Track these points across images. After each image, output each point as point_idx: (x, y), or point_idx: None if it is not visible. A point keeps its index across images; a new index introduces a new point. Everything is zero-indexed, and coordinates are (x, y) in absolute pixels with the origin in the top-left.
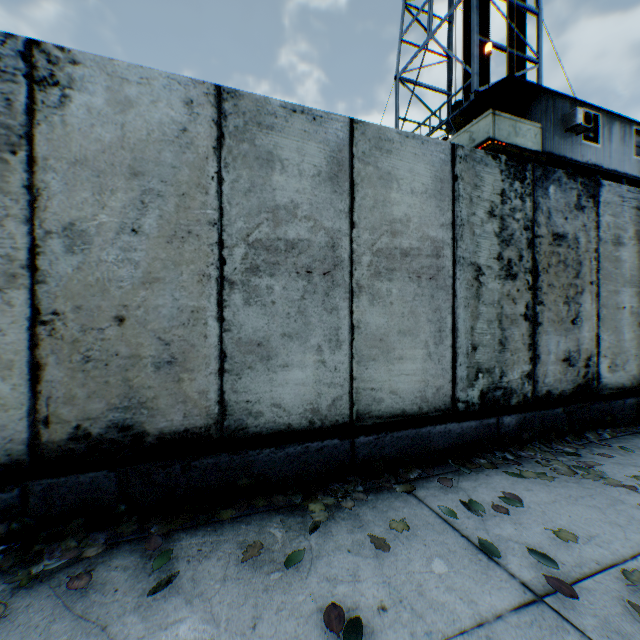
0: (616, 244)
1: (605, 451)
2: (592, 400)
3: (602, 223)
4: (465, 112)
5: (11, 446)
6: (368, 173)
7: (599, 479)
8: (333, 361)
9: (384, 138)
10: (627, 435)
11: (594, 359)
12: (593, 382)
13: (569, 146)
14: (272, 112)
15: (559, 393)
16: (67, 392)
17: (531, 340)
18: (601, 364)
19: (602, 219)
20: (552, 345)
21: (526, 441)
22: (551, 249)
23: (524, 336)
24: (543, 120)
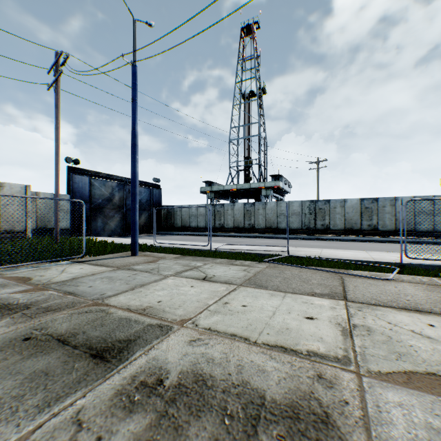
0: None
1: None
2: None
3: None
4: None
5: (393, 229)
6: (436, 201)
7: None
8: (429, 224)
9: (439, 196)
10: None
11: None
12: None
13: None
14: (420, 197)
15: None
16: (397, 226)
17: None
18: None
19: None
20: None
21: None
22: None
23: None
24: None
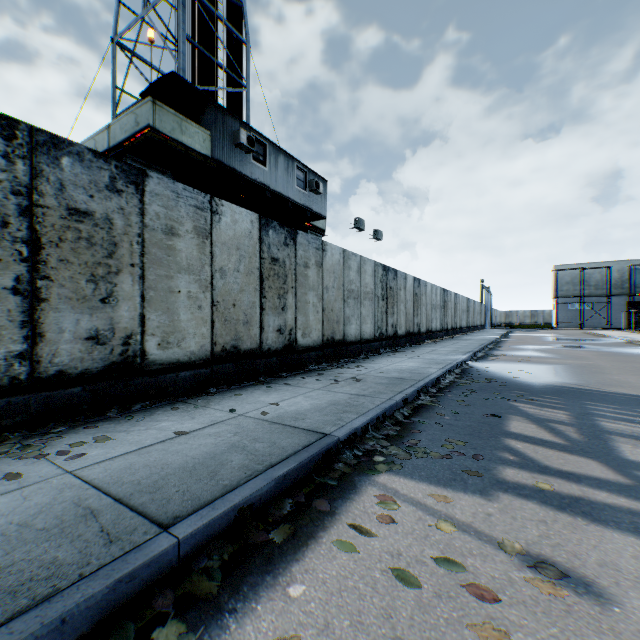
0: (171, 234)
1: (110, 423)
2: (134, 376)
3: (151, 211)
4: (144, 95)
5: None
6: None
7: (23, 455)
8: None
9: None
10: (168, 404)
11: (139, 337)
12: (138, 359)
13: (240, 161)
14: None
15: (82, 372)
16: None
17: (29, 317)
18: (150, 342)
19: (151, 208)
20: (70, 323)
21: (7, 428)
22: (68, 223)
23: (15, 312)
24: (213, 129)
